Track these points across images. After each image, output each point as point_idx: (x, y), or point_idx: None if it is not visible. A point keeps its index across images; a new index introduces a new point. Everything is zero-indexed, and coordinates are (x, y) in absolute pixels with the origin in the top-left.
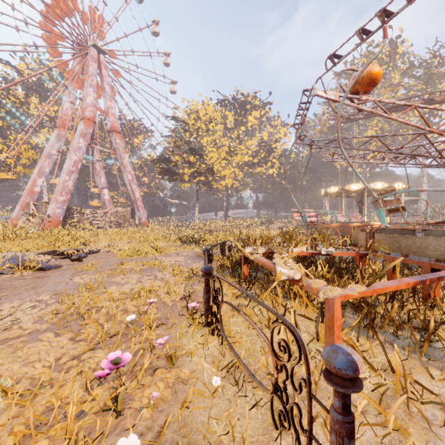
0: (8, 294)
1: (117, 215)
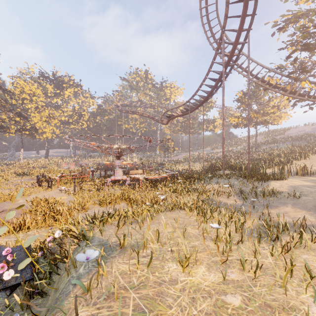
0: None
1: None
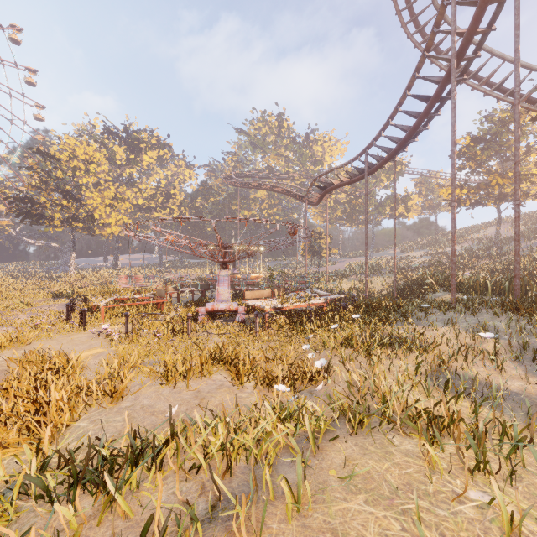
0: None
1: None
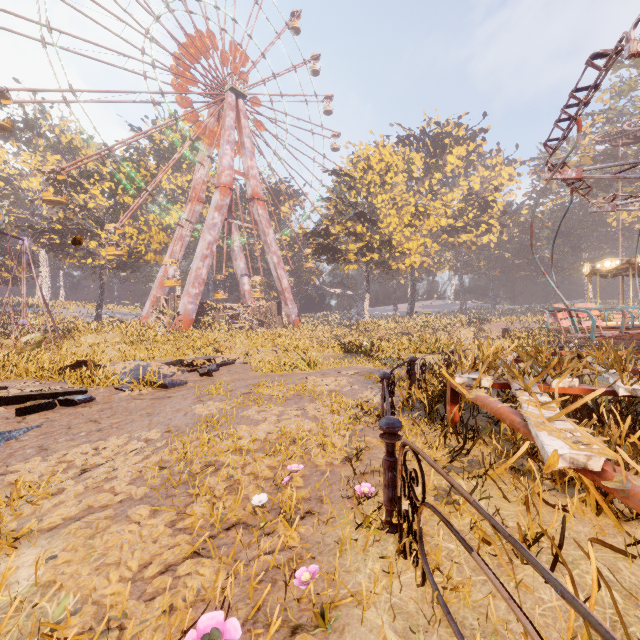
0: (121, 421)
1: (260, 312)
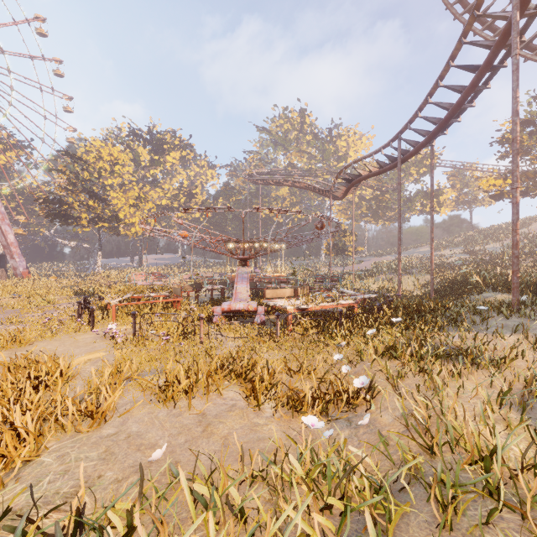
0: None
1: None
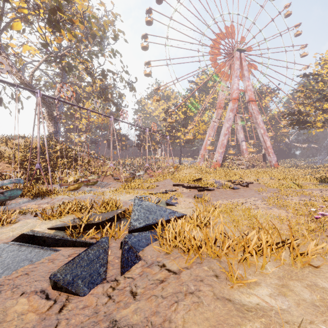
0: (230, 196)
1: (252, 160)
